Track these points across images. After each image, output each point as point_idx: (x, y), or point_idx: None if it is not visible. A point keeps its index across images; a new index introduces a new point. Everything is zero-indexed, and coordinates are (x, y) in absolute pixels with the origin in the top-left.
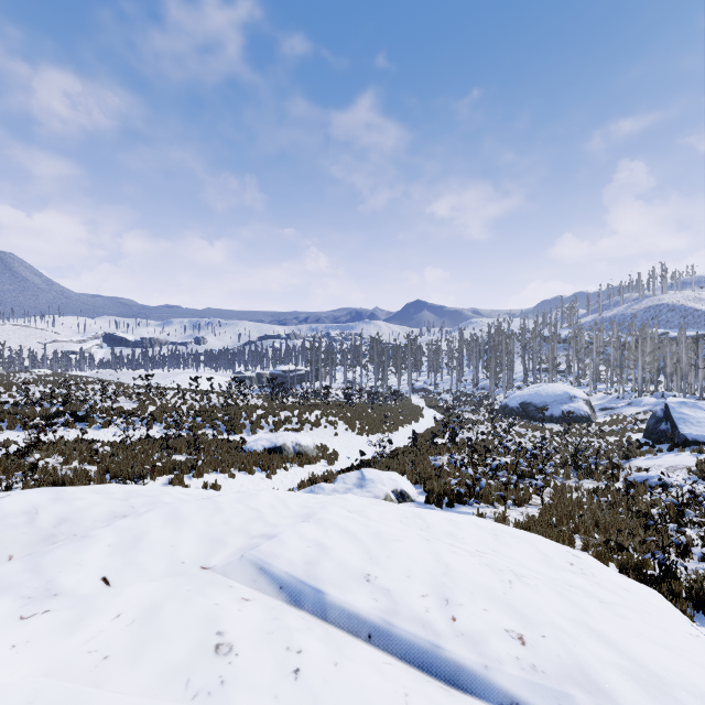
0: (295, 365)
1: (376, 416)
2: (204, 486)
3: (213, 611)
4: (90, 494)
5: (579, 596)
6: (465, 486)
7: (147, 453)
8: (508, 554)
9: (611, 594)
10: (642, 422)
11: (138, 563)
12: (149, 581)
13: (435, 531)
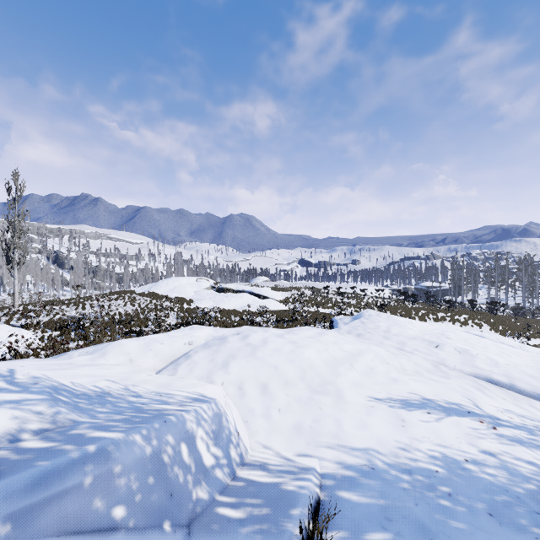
0: (439, 282)
1: (518, 325)
2: None
3: None
4: None
5: None
6: None
7: None
8: None
9: None
10: None
11: None
12: None
13: None
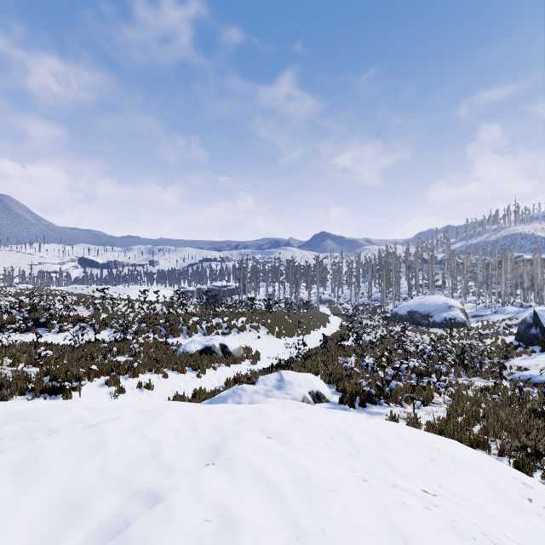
0: (227, 281)
1: (291, 322)
2: (138, 386)
3: None
4: None
5: None
6: (374, 386)
7: (92, 355)
8: (457, 490)
9: None
10: (510, 327)
11: None
12: None
13: (367, 458)
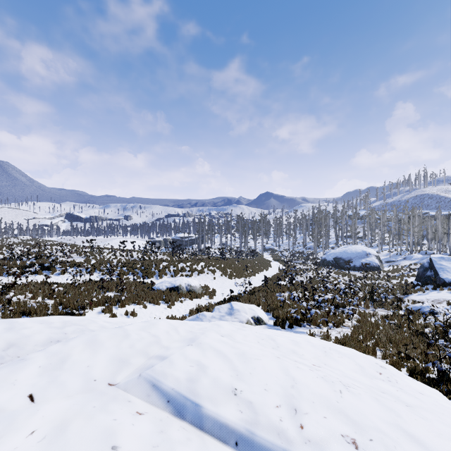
0: (188, 233)
1: (240, 267)
2: (126, 313)
3: (111, 427)
4: (36, 324)
5: (391, 401)
6: (300, 313)
7: (88, 291)
8: (335, 367)
9: (412, 398)
10: (414, 270)
11: (60, 381)
12: (65, 397)
13: (283, 349)
